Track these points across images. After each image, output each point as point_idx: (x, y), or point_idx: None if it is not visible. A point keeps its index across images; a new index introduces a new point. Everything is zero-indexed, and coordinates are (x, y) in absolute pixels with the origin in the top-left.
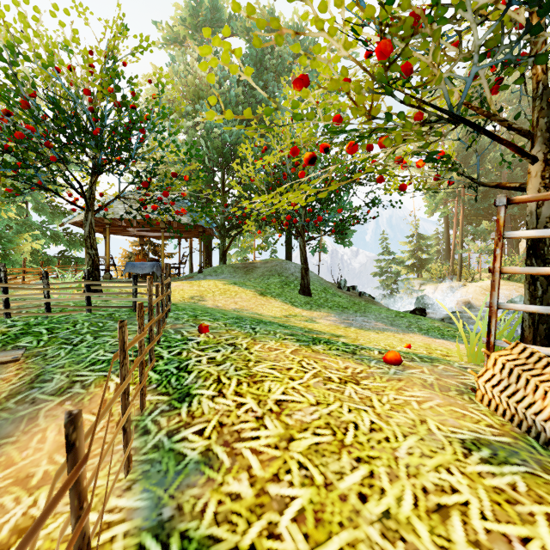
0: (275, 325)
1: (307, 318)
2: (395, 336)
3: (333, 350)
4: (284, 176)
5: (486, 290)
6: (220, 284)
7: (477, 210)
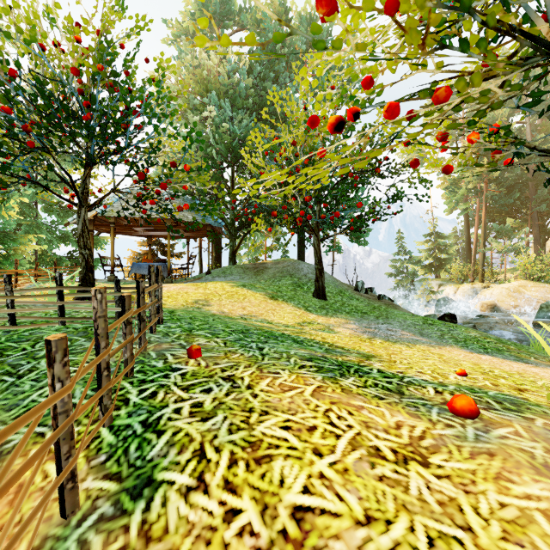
0: (288, 340)
1: (323, 326)
2: (431, 351)
3: (369, 386)
4: (296, 169)
5: (514, 291)
6: (227, 287)
7: (501, 207)
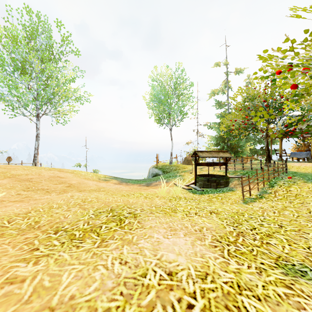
0: None
1: None
2: None
3: None
4: None
5: None
6: None
7: None
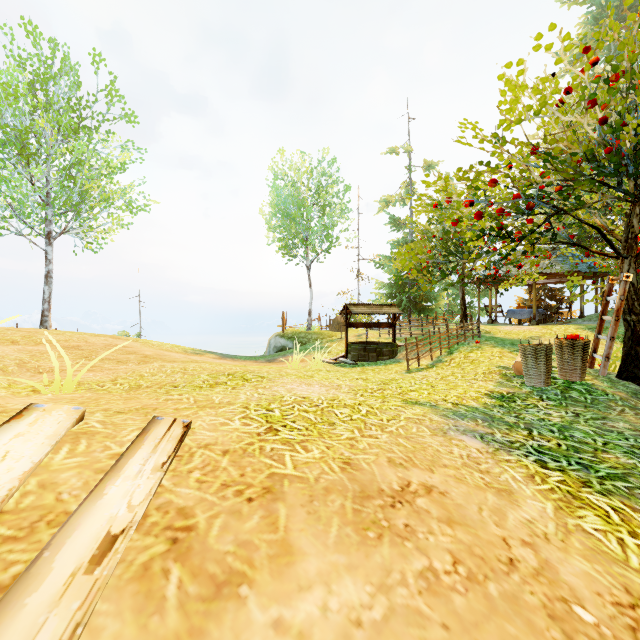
0: None
1: None
2: None
3: None
4: None
5: None
6: (571, 329)
7: None
